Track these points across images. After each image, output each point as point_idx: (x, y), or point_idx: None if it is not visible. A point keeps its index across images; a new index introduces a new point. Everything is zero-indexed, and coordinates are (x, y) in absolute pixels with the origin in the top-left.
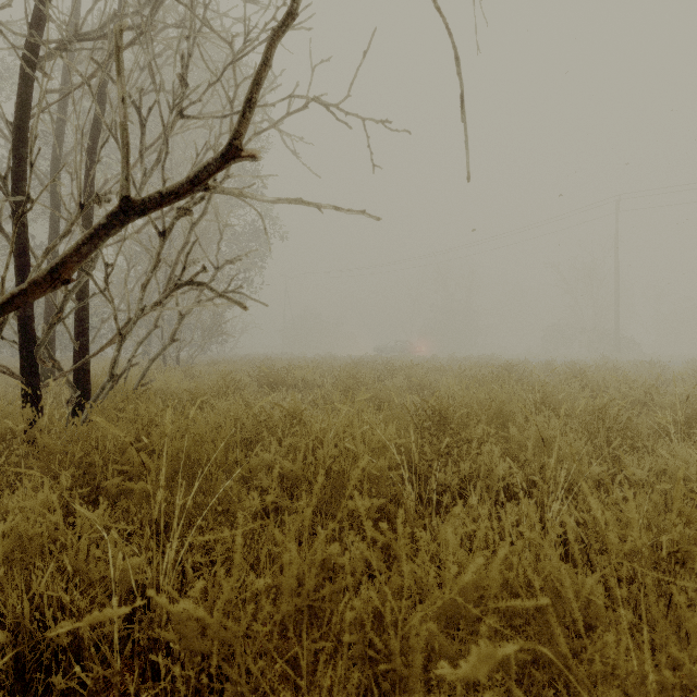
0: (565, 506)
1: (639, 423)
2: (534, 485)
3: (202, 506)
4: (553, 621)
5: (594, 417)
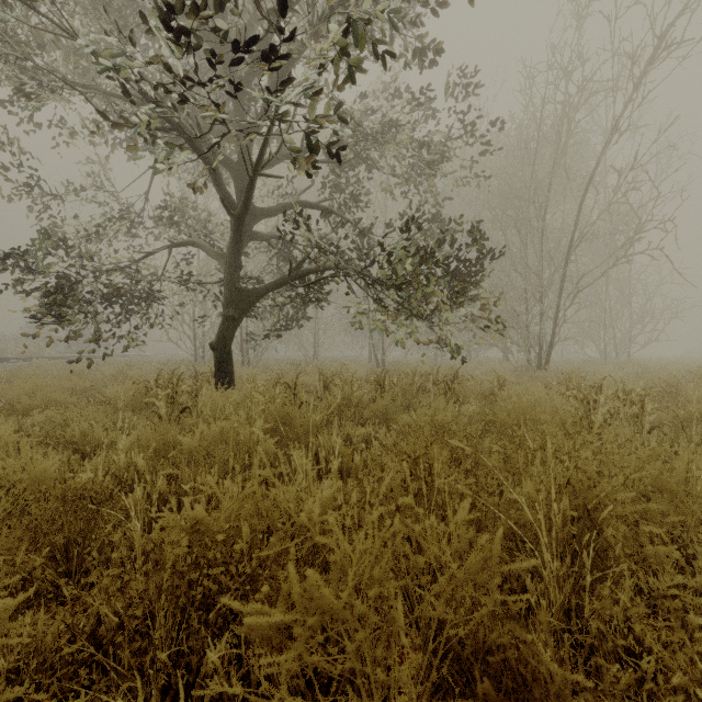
0: None
1: None
2: None
3: None
4: None
5: None
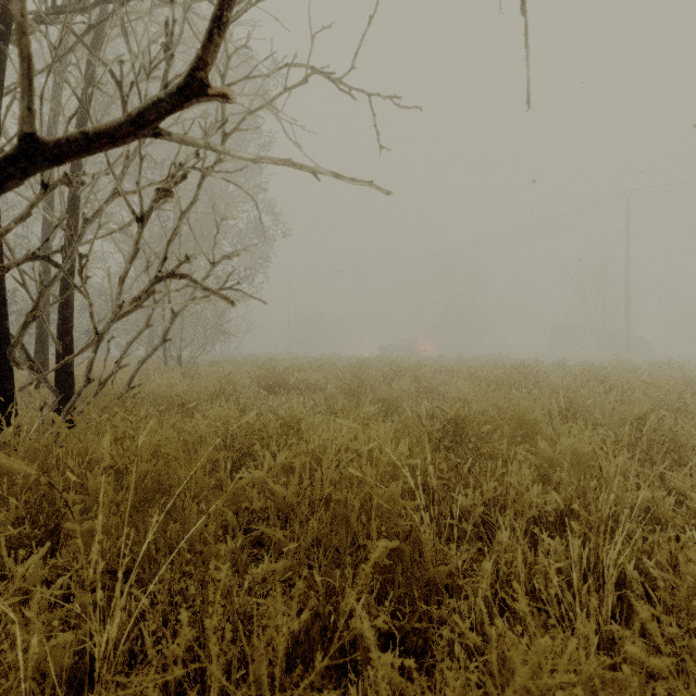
0: (626, 551)
1: (683, 434)
2: (571, 511)
3: (173, 543)
4: None
5: (631, 428)
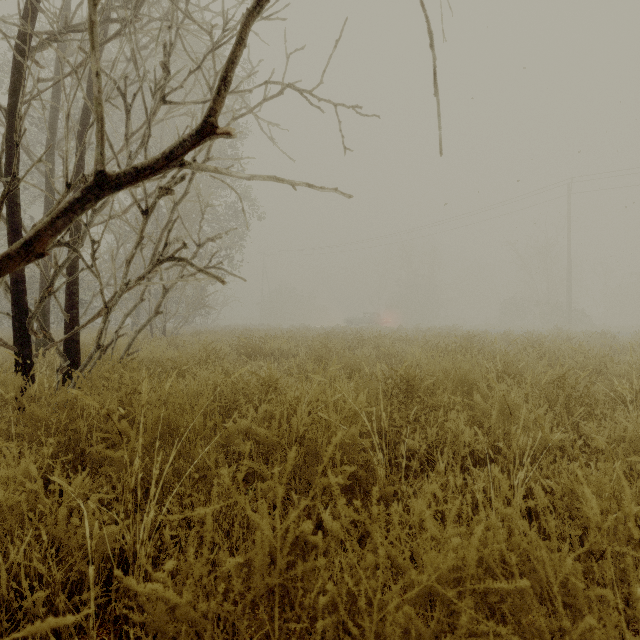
0: (531, 474)
1: (596, 391)
2: (498, 450)
3: (180, 472)
4: (533, 603)
5: (553, 385)
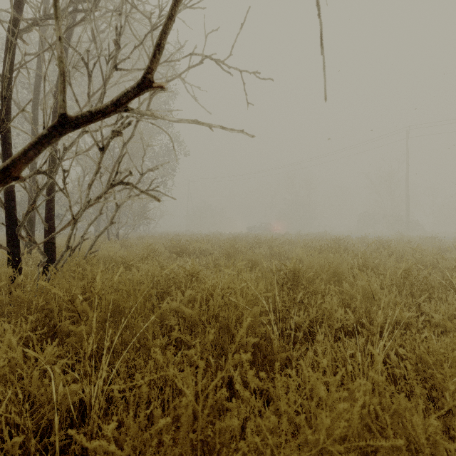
0: (389, 344)
1: (432, 280)
2: (361, 325)
3: (127, 341)
4: None
5: (401, 276)
